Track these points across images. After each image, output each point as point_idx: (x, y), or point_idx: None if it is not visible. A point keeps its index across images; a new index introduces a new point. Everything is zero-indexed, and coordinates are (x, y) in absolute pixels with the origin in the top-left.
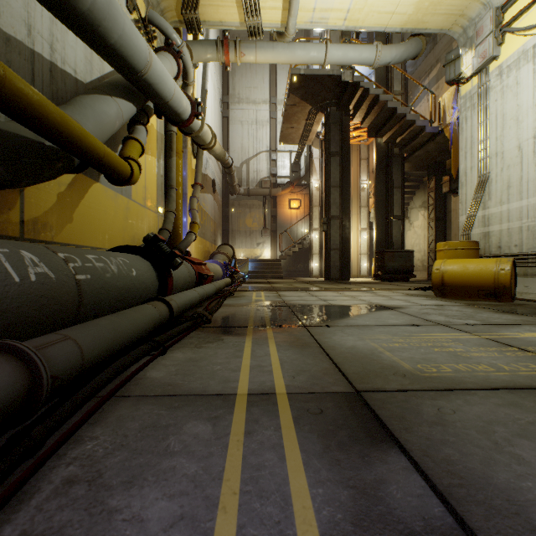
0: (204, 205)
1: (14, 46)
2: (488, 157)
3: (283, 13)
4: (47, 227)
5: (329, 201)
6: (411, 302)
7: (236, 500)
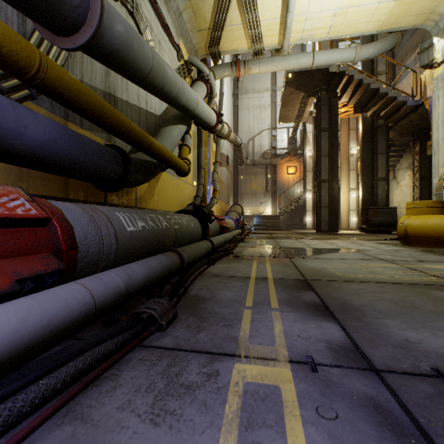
0: (221, 176)
1: (133, 108)
2: None
3: (279, 37)
4: (144, 200)
5: (319, 168)
6: (376, 248)
7: (252, 294)
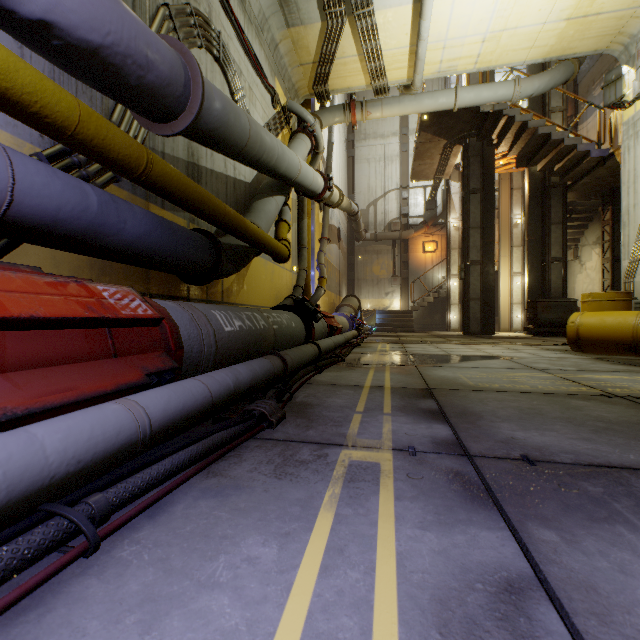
0: (330, 256)
1: (219, 178)
2: None
3: (409, 70)
4: (232, 293)
5: (468, 245)
6: (535, 355)
7: (364, 401)
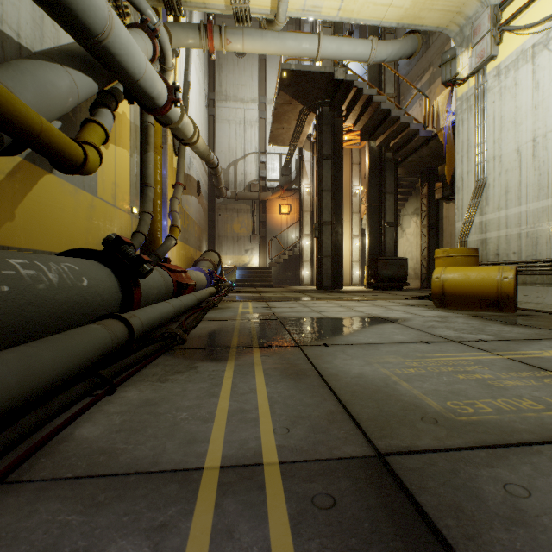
0: (188, 208)
1: None
2: (486, 160)
3: None
4: None
5: (321, 206)
6: (412, 313)
7: None
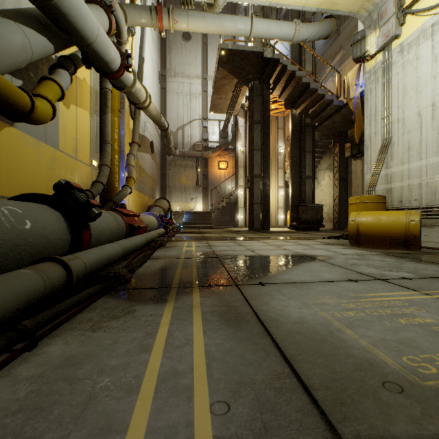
0: (143, 163)
1: None
2: (391, 123)
3: None
4: None
5: (253, 162)
6: (333, 251)
7: None
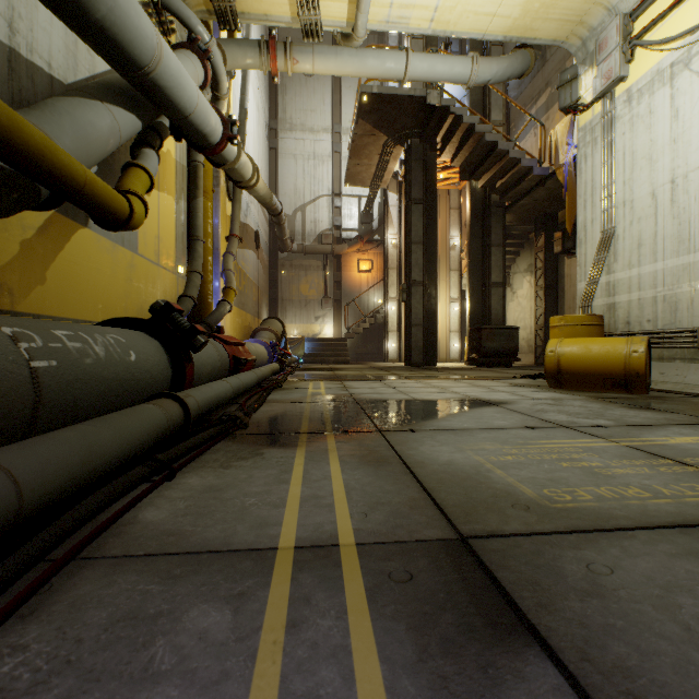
0: (244, 265)
1: None
2: (614, 206)
3: (350, 8)
4: (3, 289)
5: (410, 262)
6: (519, 395)
7: None
